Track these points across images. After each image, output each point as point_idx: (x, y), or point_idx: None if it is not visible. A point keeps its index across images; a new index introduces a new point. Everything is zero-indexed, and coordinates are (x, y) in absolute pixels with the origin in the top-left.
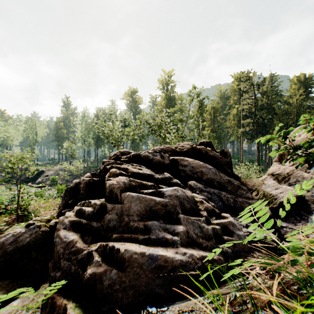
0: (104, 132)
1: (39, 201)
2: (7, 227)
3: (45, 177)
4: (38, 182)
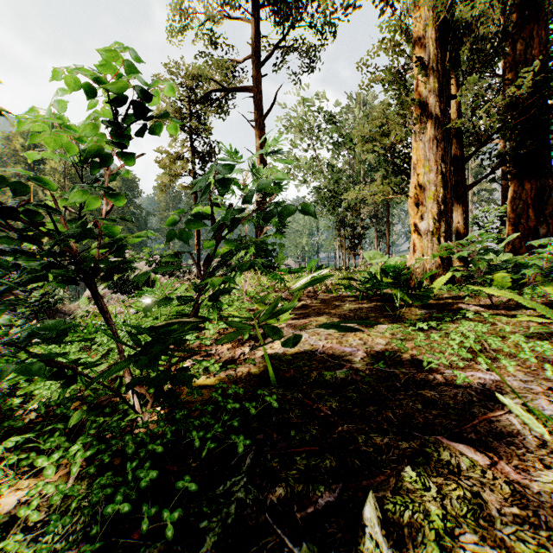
0: None
1: None
2: None
3: None
4: None
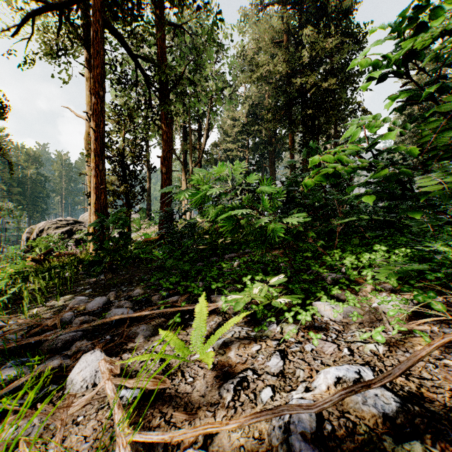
0: None
1: None
2: None
3: None
4: None
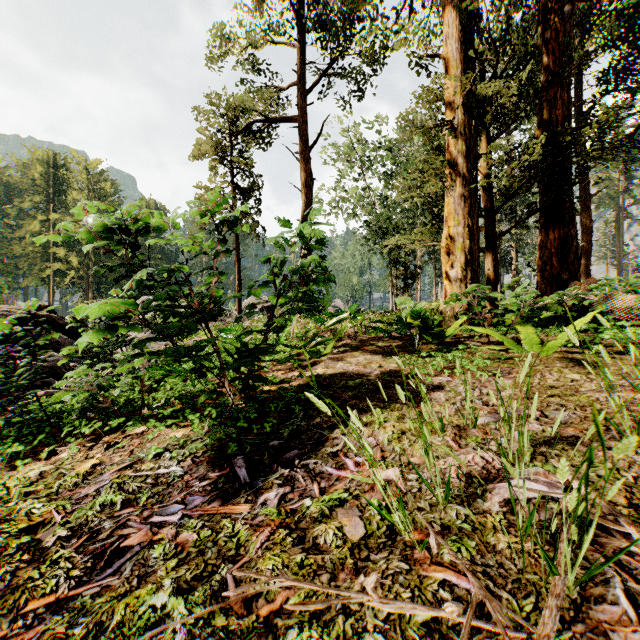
0: None
1: None
2: None
3: None
4: None
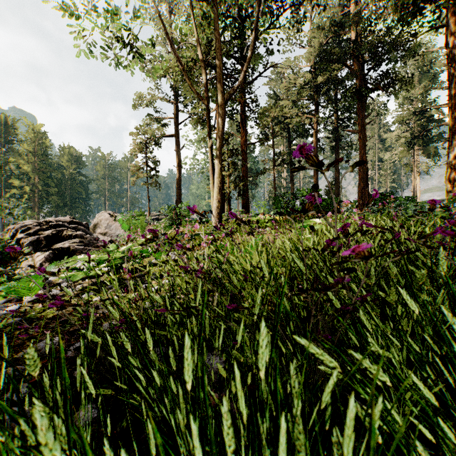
0: None
1: None
2: None
3: None
4: None
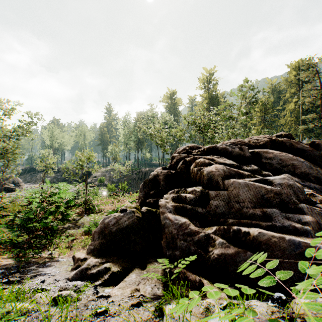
0: (151, 133)
1: (96, 198)
2: (79, 218)
3: (93, 178)
4: (88, 182)
